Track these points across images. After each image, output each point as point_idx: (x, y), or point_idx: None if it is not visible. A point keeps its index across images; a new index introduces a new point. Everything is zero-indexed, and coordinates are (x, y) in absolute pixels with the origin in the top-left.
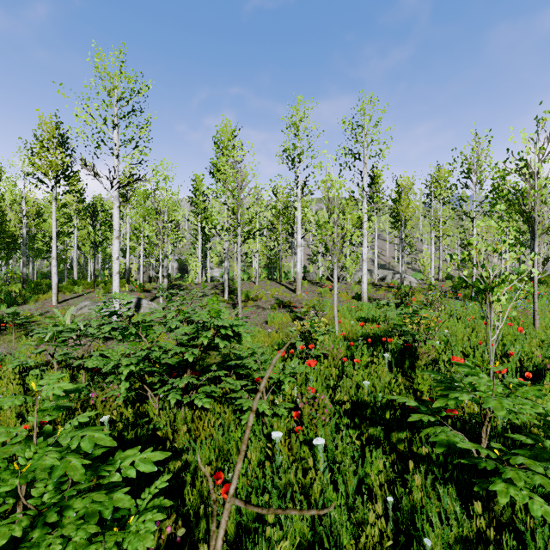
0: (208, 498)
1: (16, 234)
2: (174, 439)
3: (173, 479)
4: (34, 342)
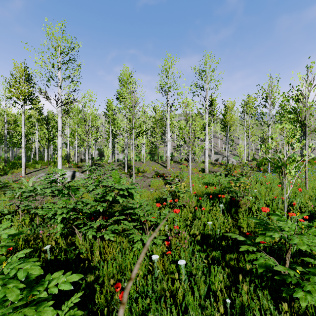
0: (111, 300)
1: (2, 133)
2: (91, 259)
3: (87, 290)
4: (7, 198)
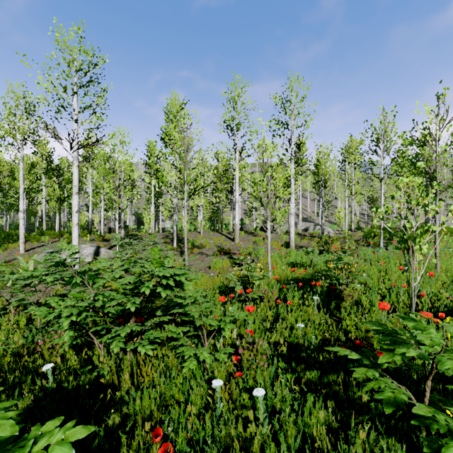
0: None
1: None
2: (118, 384)
3: (106, 443)
4: None
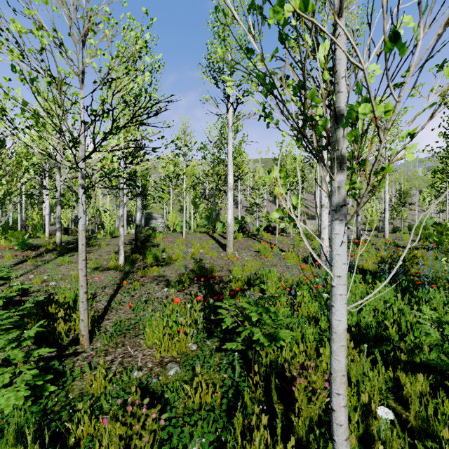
0: None
1: None
2: None
3: None
4: None
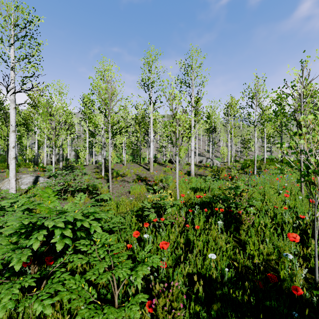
0: None
1: None
2: None
3: None
4: None
